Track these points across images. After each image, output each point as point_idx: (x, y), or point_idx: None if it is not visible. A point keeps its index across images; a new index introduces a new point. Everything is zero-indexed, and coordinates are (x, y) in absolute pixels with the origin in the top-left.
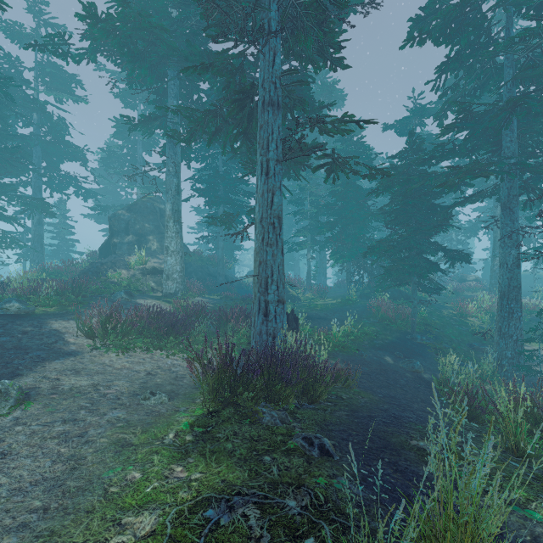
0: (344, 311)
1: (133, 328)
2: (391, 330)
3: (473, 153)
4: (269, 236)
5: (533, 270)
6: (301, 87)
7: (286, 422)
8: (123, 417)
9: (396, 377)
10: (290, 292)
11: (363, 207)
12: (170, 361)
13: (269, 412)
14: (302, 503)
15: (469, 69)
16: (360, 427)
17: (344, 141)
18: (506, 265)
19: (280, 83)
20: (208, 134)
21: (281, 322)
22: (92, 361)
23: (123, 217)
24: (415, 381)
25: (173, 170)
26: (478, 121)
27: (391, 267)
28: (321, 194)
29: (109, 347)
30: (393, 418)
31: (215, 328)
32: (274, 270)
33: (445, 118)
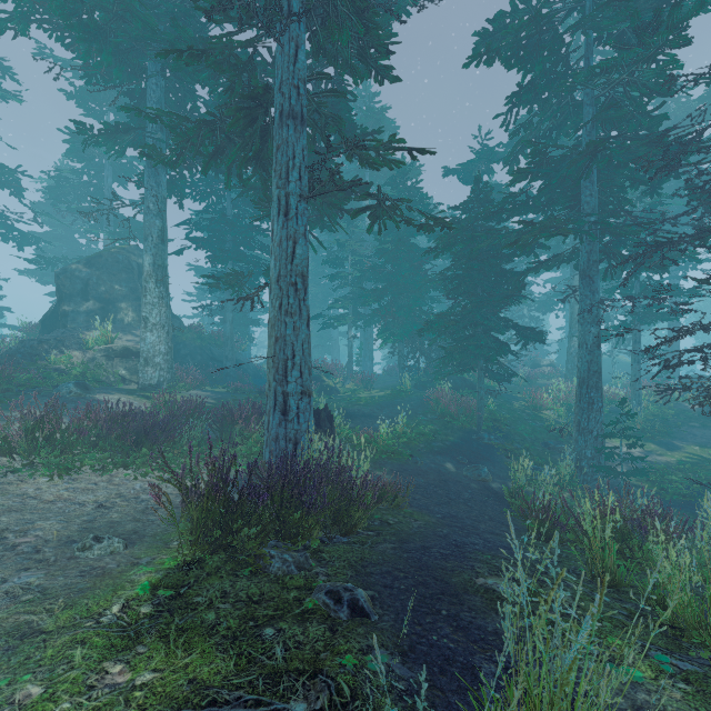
0: (396, 406)
1: (80, 438)
2: (453, 428)
3: (549, 208)
4: (289, 301)
5: (612, 353)
6: (338, 106)
7: (305, 567)
8: (37, 582)
9: (459, 490)
10: (326, 382)
11: (419, 271)
12: (140, 485)
13: (280, 556)
14: (316, 705)
15: (545, 103)
16: (410, 565)
17: (396, 185)
18: (586, 345)
19: (305, 88)
20: (203, 156)
21: (306, 423)
22: (4, 492)
23: (79, 274)
24: (482, 493)
25: (155, 207)
26: (554, 169)
27: (453, 348)
28: (366, 254)
29: (36, 468)
30: (454, 547)
31: (215, 434)
32: (296, 349)
33: (517, 163)
